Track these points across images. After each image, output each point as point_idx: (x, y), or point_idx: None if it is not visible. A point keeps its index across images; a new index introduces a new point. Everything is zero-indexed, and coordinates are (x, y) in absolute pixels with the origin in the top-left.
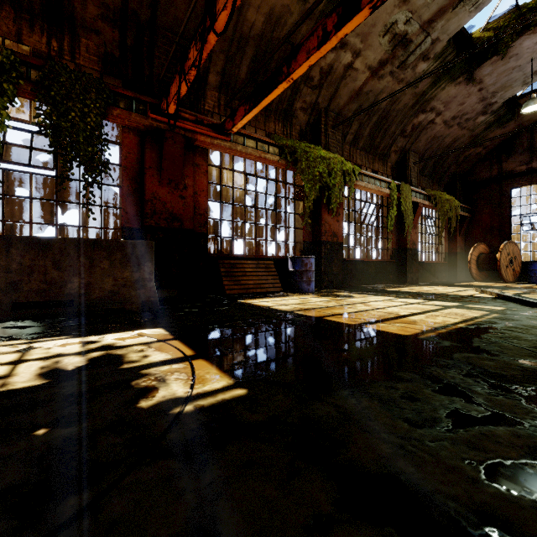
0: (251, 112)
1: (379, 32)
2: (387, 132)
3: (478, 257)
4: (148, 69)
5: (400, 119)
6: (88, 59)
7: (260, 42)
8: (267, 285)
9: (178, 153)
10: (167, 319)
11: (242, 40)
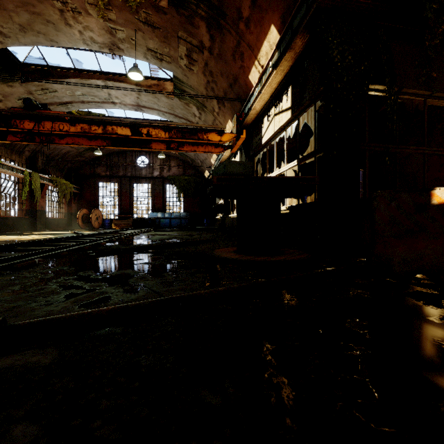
0: None
1: (16, 98)
2: None
3: (83, 216)
4: None
5: None
6: None
7: None
8: None
9: None
10: None
11: None
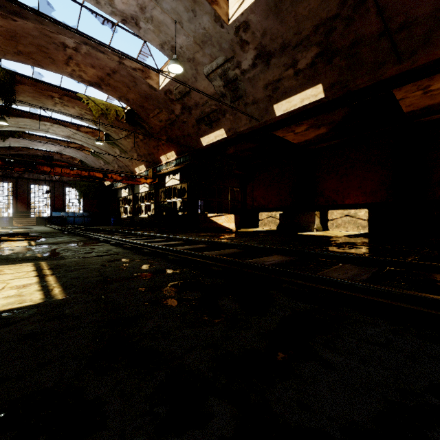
0: None
1: None
2: None
3: None
4: None
5: None
6: None
7: None
8: None
9: None
10: None
11: None
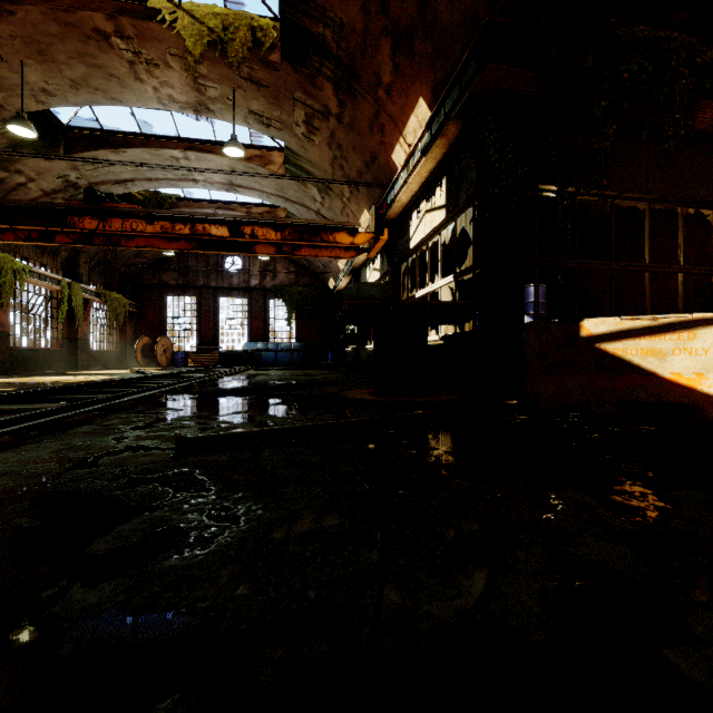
0: None
1: (54, 175)
2: None
3: (144, 347)
4: None
5: None
6: None
7: None
8: None
9: None
10: None
11: None
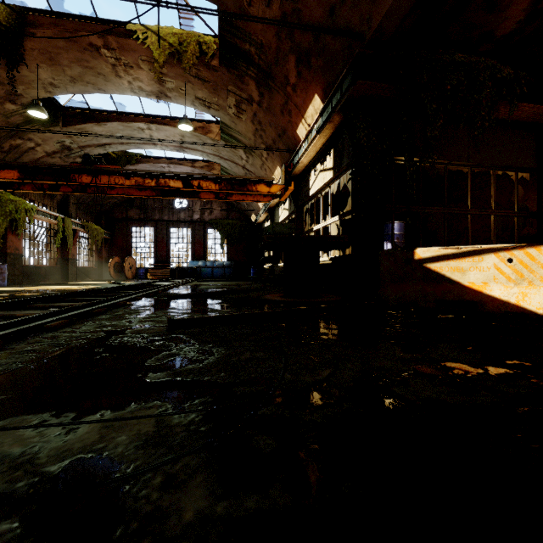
0: None
1: (54, 141)
2: None
3: (115, 264)
4: None
5: None
6: None
7: None
8: None
9: None
10: None
11: None
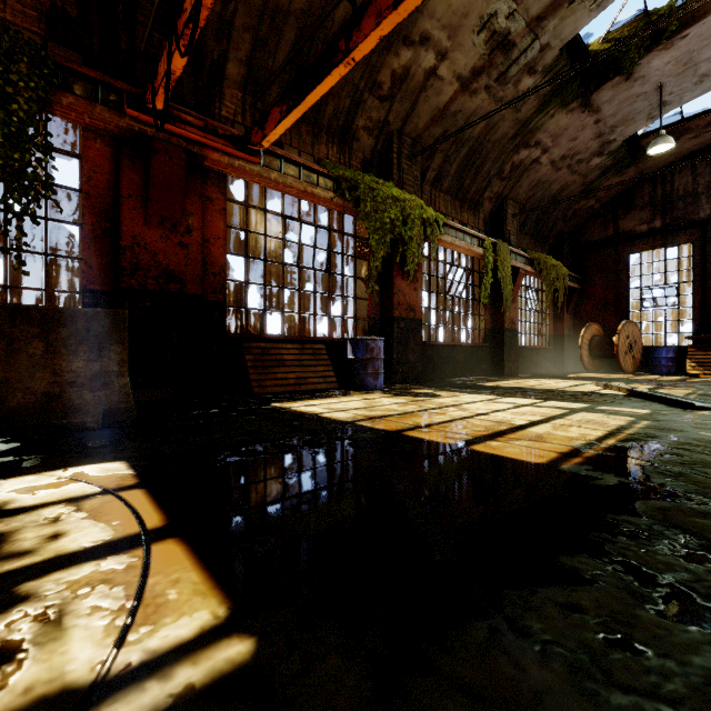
0: (290, 115)
1: (473, 26)
2: (479, 172)
3: (591, 340)
4: (125, 40)
5: (497, 154)
6: (21, 12)
7: (305, 21)
8: (315, 380)
9: (176, 175)
10: (142, 441)
11: (279, 15)
